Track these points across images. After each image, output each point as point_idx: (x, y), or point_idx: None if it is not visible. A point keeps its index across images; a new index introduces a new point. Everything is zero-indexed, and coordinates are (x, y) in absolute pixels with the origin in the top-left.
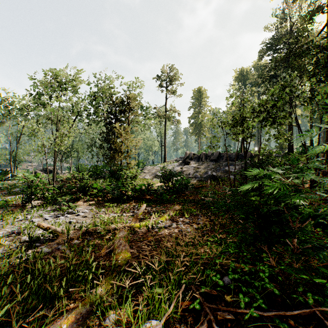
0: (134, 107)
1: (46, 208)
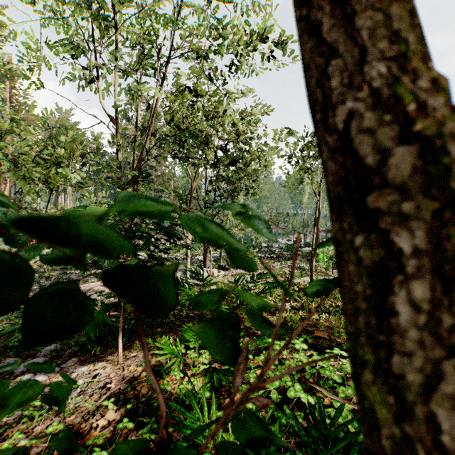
0: None
1: None
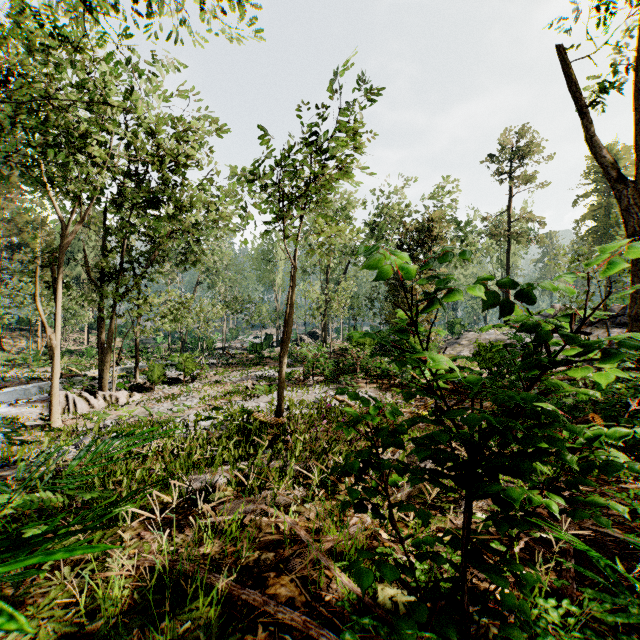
0: (439, 234)
1: (328, 386)
